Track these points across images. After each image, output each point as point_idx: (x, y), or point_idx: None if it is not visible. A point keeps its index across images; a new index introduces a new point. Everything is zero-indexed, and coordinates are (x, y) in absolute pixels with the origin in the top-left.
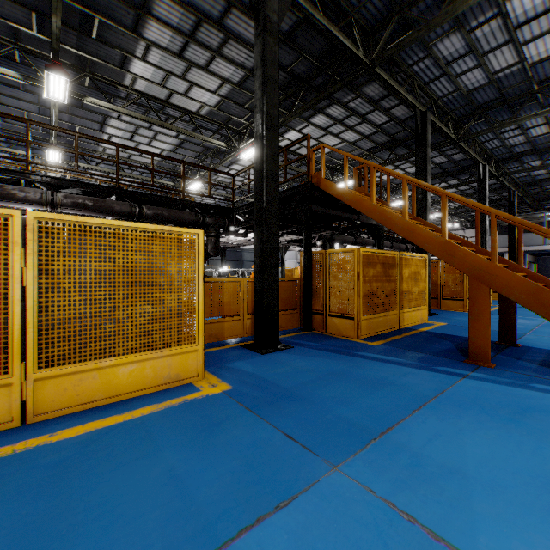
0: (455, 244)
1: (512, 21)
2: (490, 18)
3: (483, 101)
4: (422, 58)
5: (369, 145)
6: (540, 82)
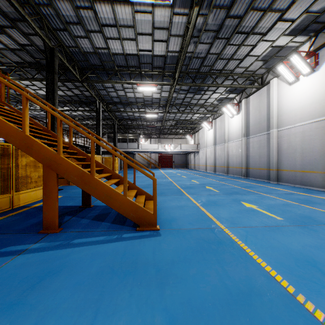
0: (33, 138)
1: (100, 19)
2: (87, 7)
3: (94, 63)
4: (46, 4)
5: (16, 59)
6: (118, 66)
